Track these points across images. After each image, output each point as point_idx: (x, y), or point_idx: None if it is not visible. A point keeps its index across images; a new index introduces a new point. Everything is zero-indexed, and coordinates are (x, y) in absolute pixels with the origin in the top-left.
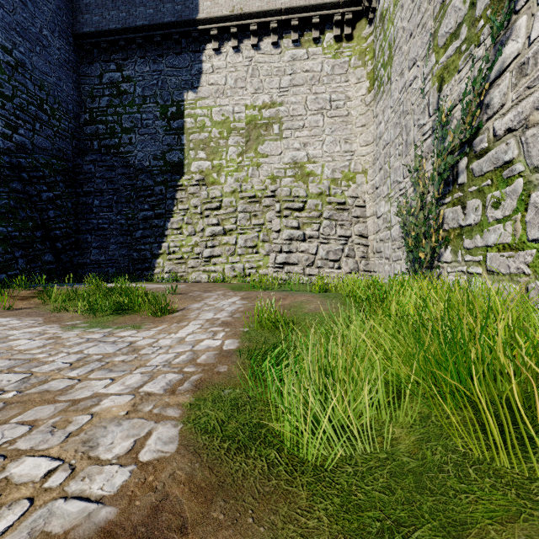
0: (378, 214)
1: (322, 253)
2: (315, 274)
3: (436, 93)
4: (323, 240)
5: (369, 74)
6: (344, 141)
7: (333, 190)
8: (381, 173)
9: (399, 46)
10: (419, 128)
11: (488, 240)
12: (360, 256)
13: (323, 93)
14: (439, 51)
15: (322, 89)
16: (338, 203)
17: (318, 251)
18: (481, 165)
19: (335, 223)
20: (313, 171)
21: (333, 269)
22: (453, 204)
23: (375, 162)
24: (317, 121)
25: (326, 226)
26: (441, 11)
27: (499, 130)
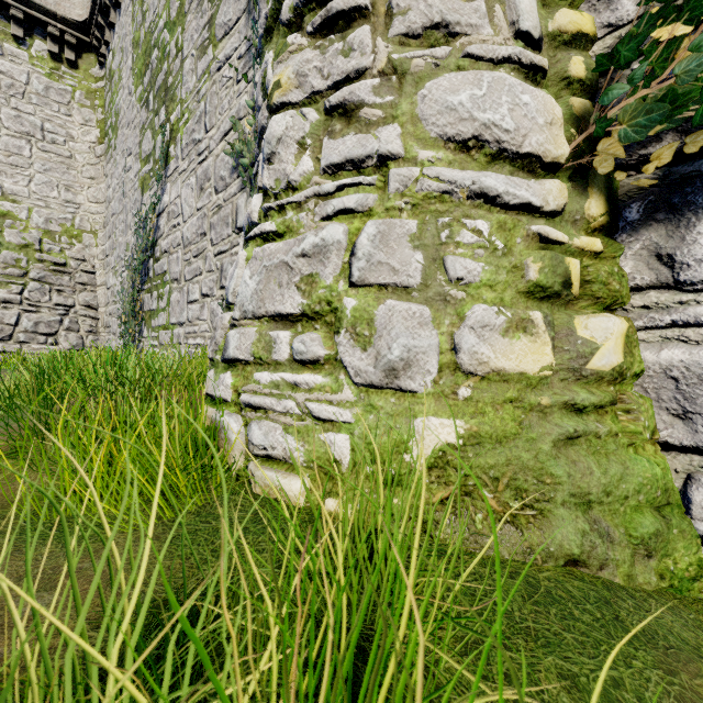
0: (108, 285)
1: (28, 325)
2: (14, 351)
3: (141, 195)
4: (30, 307)
5: (100, 123)
6: (65, 187)
7: (46, 245)
8: (111, 242)
9: (122, 124)
10: (133, 216)
11: (160, 322)
12: (86, 330)
13: (31, 114)
14: (142, 162)
15: (28, 109)
16: (54, 263)
17: (21, 321)
18: (158, 268)
19: (50, 288)
20: (13, 213)
21: (45, 344)
22: (148, 291)
23: (106, 227)
24: (21, 148)
25: (34, 289)
26: (143, 130)
27: (163, 249)
